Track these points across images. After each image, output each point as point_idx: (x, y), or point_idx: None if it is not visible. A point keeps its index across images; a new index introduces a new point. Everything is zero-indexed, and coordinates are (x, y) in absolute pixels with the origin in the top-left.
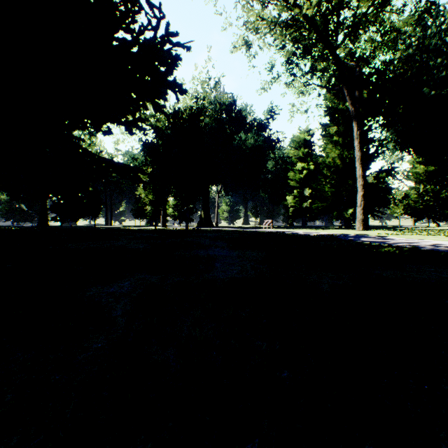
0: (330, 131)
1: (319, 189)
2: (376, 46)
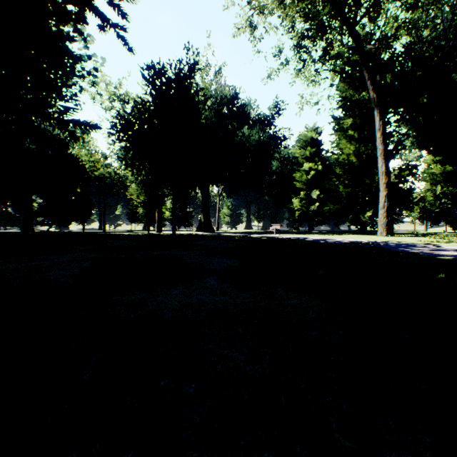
0: (343, 125)
1: (332, 189)
2: (400, 25)
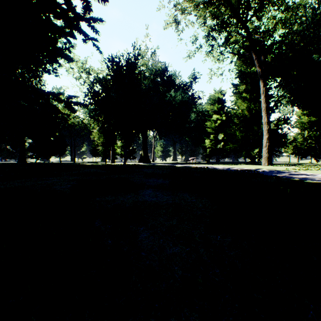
0: (239, 90)
1: (231, 134)
2: (277, 22)
